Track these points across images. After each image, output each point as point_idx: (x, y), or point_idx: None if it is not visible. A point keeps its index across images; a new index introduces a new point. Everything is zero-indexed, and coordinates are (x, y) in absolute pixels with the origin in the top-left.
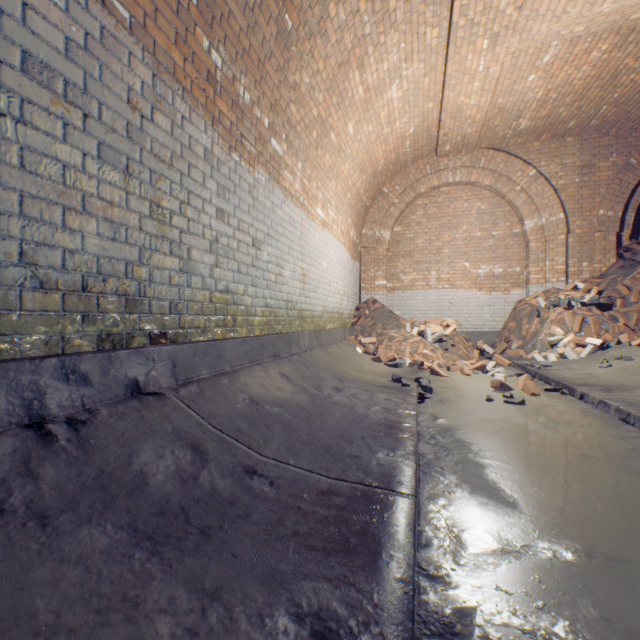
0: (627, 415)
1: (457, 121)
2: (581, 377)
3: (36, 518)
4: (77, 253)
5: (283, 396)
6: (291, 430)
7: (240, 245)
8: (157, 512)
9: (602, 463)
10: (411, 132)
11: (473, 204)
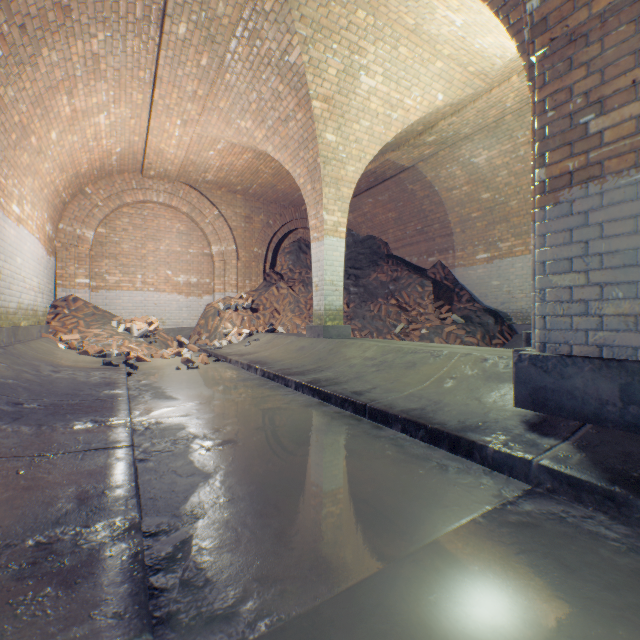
0: (244, 364)
1: (161, 158)
2: (235, 352)
3: None
4: None
5: (11, 375)
6: (33, 390)
7: None
8: None
9: (223, 382)
10: (119, 151)
11: (175, 224)
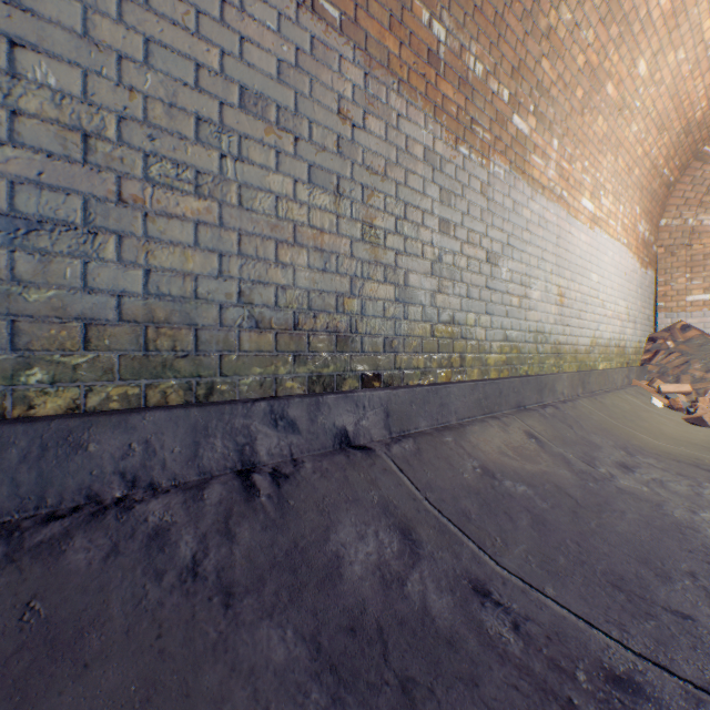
0: None
1: None
2: None
3: (222, 593)
4: (288, 289)
5: (531, 468)
6: (546, 528)
7: (469, 262)
8: (347, 626)
9: None
10: None
11: None
